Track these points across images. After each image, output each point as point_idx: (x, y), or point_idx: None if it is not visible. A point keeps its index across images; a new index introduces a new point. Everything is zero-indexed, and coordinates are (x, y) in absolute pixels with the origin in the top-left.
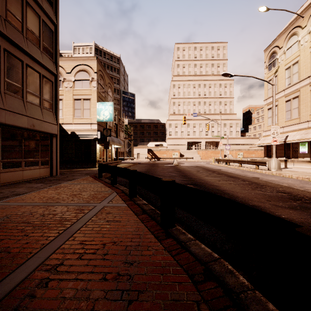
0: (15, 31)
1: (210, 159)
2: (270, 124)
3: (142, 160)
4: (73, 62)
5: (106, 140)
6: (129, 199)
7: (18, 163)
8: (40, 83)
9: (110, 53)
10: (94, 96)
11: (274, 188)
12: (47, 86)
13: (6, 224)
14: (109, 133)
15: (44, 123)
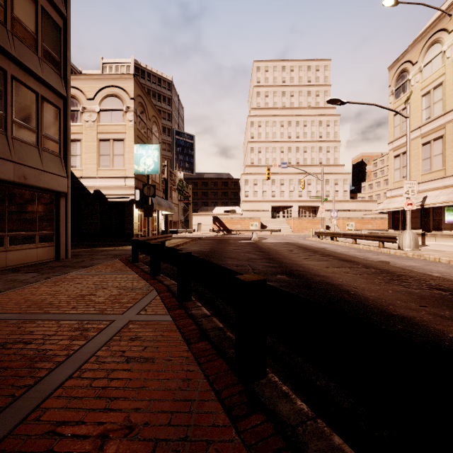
0: None
1: (306, 232)
2: (398, 179)
3: (204, 234)
4: (97, 83)
5: (148, 203)
6: (177, 306)
7: None
8: (38, 110)
9: (157, 74)
10: (130, 136)
11: (421, 281)
12: (50, 115)
13: None
14: (152, 192)
15: (44, 174)
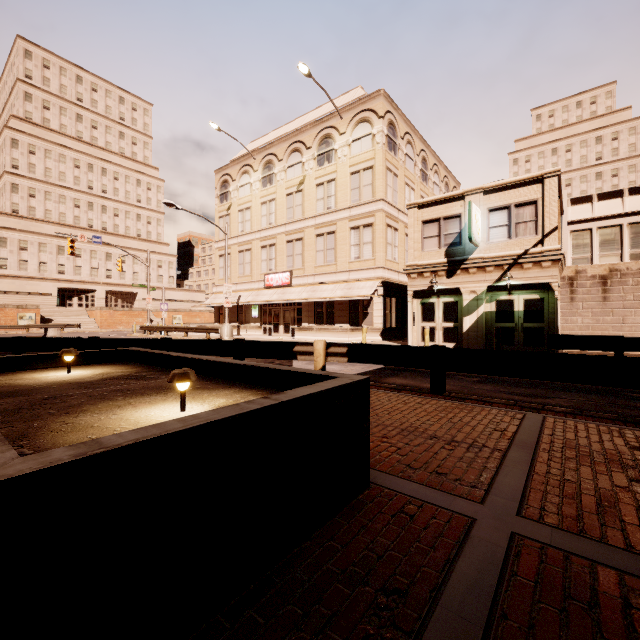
0: None
1: (121, 328)
2: (222, 277)
3: None
4: None
5: None
6: None
7: None
8: None
9: None
10: None
11: None
12: None
13: None
14: None
15: None
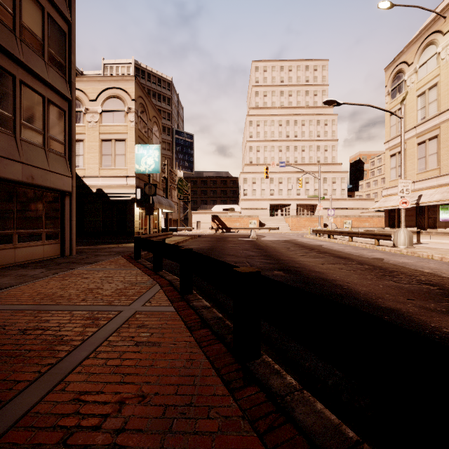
0: (1, 28)
1: (304, 230)
2: (394, 178)
3: (204, 231)
4: (99, 85)
5: (149, 201)
6: (180, 298)
7: (6, 236)
8: (44, 112)
9: (157, 74)
10: (131, 136)
11: (412, 277)
12: (55, 117)
13: None
14: (153, 191)
15: (50, 174)
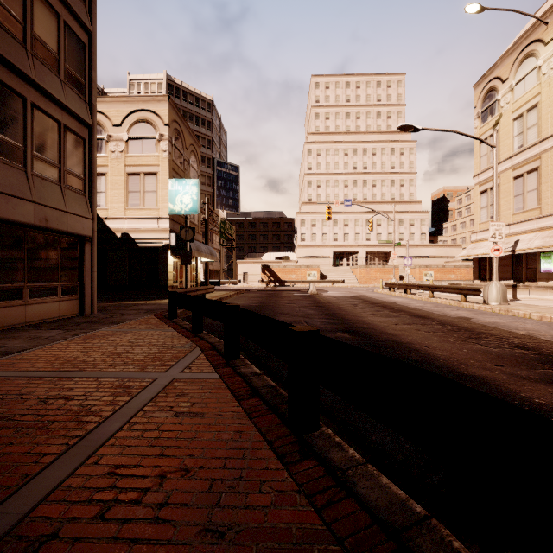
0: (9, 41)
1: (375, 283)
2: (485, 220)
3: (252, 285)
4: (125, 106)
5: (186, 249)
6: (225, 364)
7: (15, 290)
8: (60, 141)
9: (194, 92)
10: (164, 169)
11: (503, 340)
12: (73, 147)
13: None
14: (190, 236)
15: (67, 215)
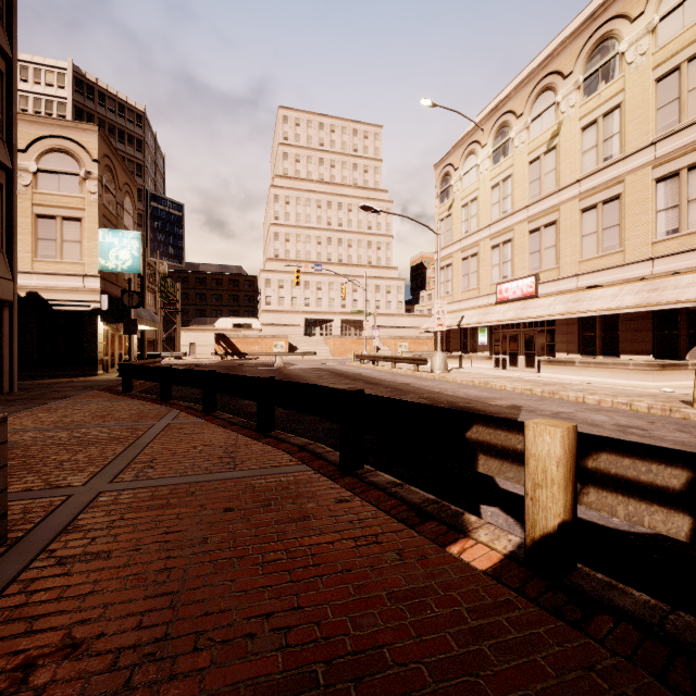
0: None
1: (350, 356)
2: (442, 295)
3: (202, 359)
4: (32, 128)
5: (129, 316)
6: (205, 415)
7: None
8: None
9: (117, 97)
10: (92, 215)
11: (418, 395)
12: None
13: (27, 447)
14: (135, 302)
15: None
